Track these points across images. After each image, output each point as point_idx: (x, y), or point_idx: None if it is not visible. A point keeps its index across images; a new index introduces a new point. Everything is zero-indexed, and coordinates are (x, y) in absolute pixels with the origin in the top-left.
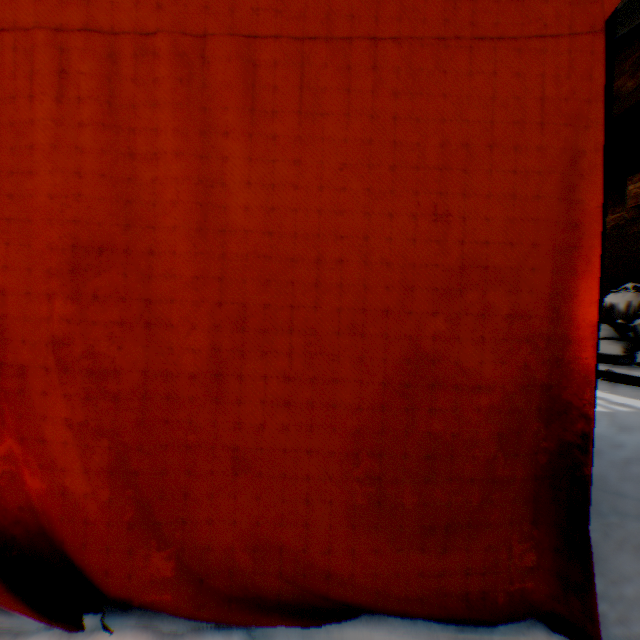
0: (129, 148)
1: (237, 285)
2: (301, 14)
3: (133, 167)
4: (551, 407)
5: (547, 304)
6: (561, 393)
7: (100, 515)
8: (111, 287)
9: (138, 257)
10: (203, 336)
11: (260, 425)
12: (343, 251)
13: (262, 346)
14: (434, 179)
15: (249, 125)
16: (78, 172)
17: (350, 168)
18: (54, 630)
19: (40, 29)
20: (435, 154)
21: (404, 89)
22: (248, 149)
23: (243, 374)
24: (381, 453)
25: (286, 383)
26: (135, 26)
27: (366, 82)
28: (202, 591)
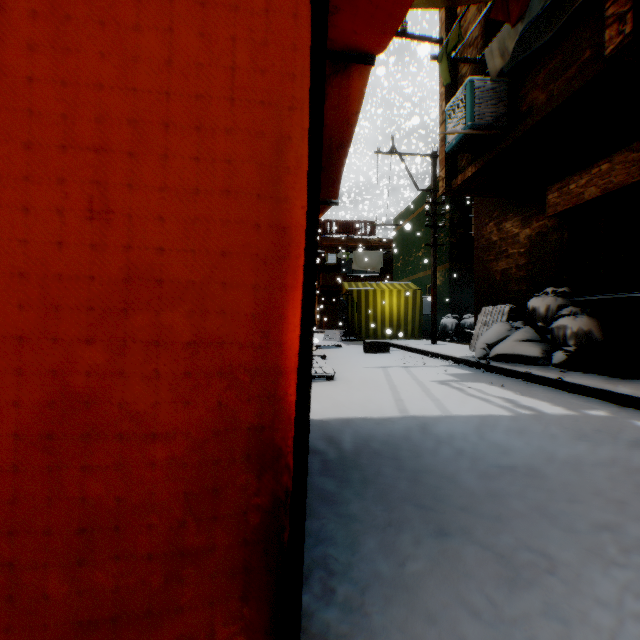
0: None
1: None
2: None
3: None
4: (266, 453)
5: (252, 327)
6: (275, 436)
7: None
8: None
9: None
10: None
11: None
12: None
13: None
14: (89, 163)
15: None
16: None
17: None
18: None
19: None
20: (91, 130)
21: (46, 41)
22: None
23: None
24: (15, 529)
25: None
26: None
27: None
28: None
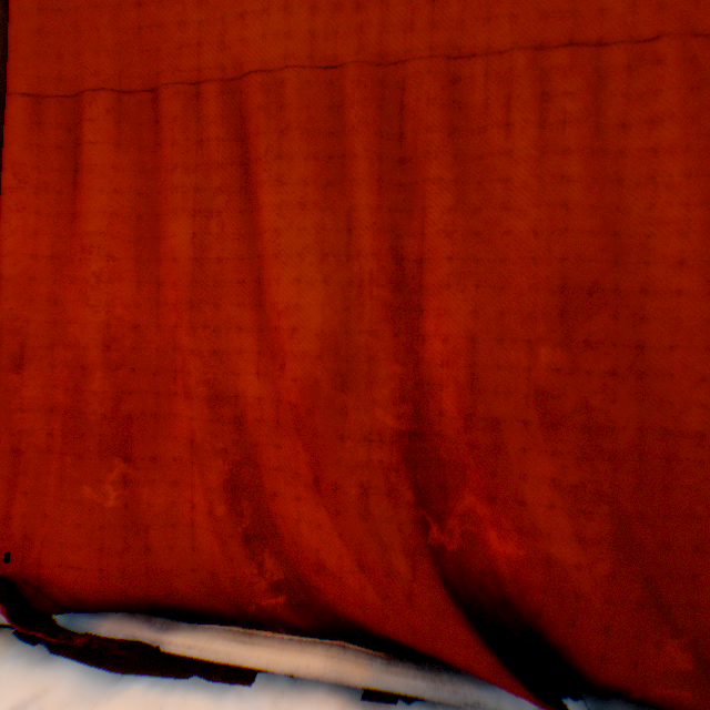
0: (614, 173)
1: None
2: None
3: (618, 195)
4: None
5: None
6: None
7: (594, 590)
8: (600, 332)
9: (625, 297)
10: None
11: None
12: None
13: None
14: None
15: None
16: (561, 204)
17: None
18: None
19: (516, 50)
20: None
21: None
22: None
23: None
24: None
25: None
26: (628, 33)
27: None
28: None
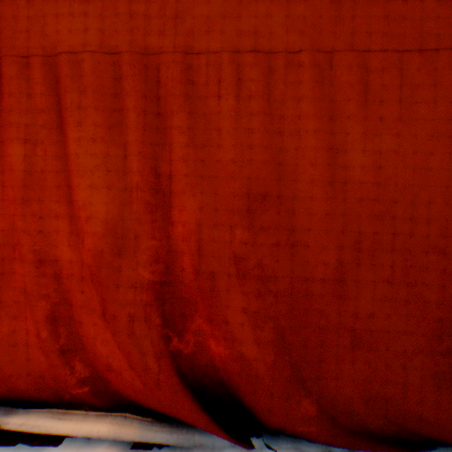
0: (279, 128)
1: (354, 219)
2: (400, 34)
3: (281, 140)
4: None
5: None
6: None
7: (266, 372)
8: (270, 221)
9: (285, 200)
10: (331, 254)
11: (370, 314)
12: (429, 196)
13: (371, 261)
14: None
15: (363, 111)
16: (249, 145)
17: (434, 138)
18: (235, 447)
19: (223, 51)
20: None
21: None
22: (363, 127)
23: (358, 279)
24: None
25: (388, 286)
26: (285, 47)
27: (447, 79)
28: (335, 426)
